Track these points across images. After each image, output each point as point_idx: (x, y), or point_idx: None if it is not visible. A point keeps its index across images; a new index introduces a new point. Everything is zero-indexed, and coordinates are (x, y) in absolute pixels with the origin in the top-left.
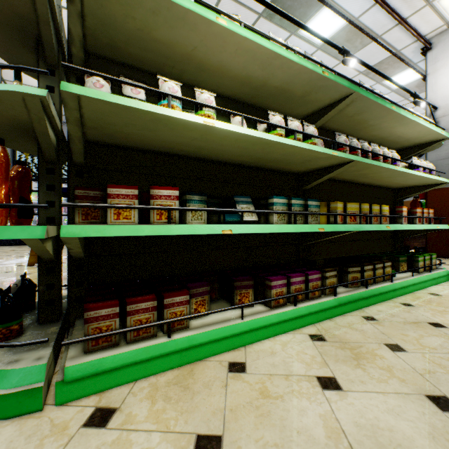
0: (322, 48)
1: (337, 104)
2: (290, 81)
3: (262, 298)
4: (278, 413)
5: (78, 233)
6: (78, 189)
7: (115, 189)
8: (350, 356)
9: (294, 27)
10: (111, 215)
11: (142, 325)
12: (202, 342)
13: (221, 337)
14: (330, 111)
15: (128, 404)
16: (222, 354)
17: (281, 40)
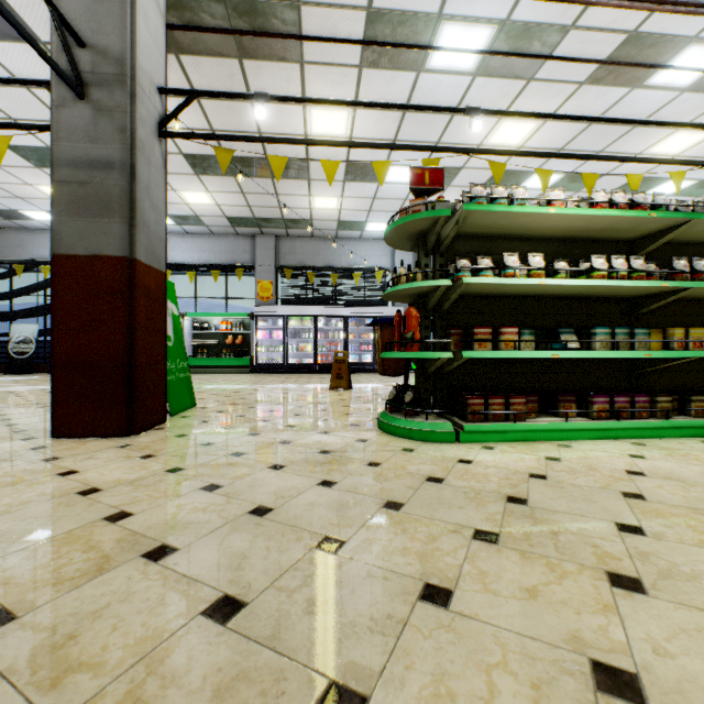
0: (690, 88)
1: (674, 229)
2: (613, 223)
3: (584, 413)
4: (595, 458)
5: (470, 355)
6: (452, 330)
7: (478, 329)
8: (664, 452)
9: (636, 80)
10: (476, 345)
11: (498, 411)
12: (537, 429)
13: (550, 429)
14: (666, 235)
15: (499, 447)
16: (551, 441)
17: (603, 194)
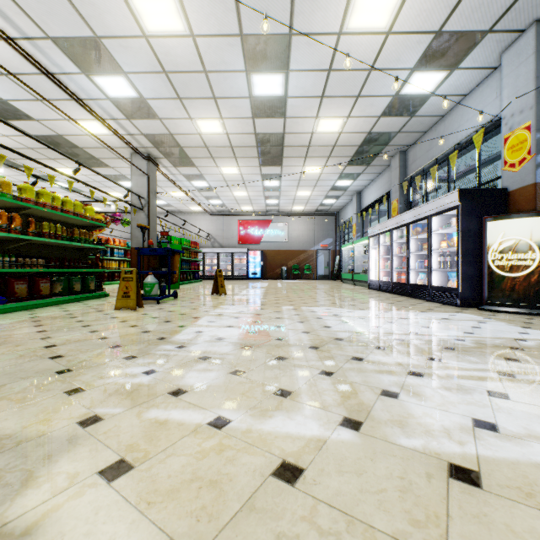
0: None
1: None
2: None
3: None
4: None
5: None
6: None
7: None
8: None
9: None
10: None
11: None
12: None
13: None
14: None
15: None
16: None
17: None
